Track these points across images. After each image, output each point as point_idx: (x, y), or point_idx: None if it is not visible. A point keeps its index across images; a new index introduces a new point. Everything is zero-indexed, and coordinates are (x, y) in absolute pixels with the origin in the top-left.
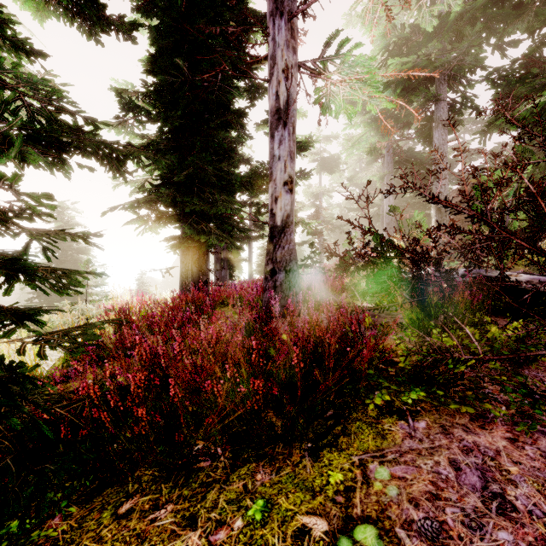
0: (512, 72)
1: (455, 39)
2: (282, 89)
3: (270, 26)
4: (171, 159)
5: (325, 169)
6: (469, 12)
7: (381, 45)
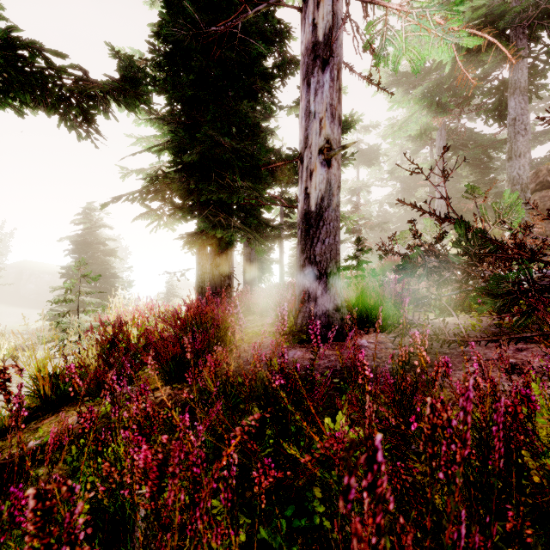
0: None
1: None
2: (323, 14)
3: None
4: (180, 136)
5: (363, 161)
6: None
7: None
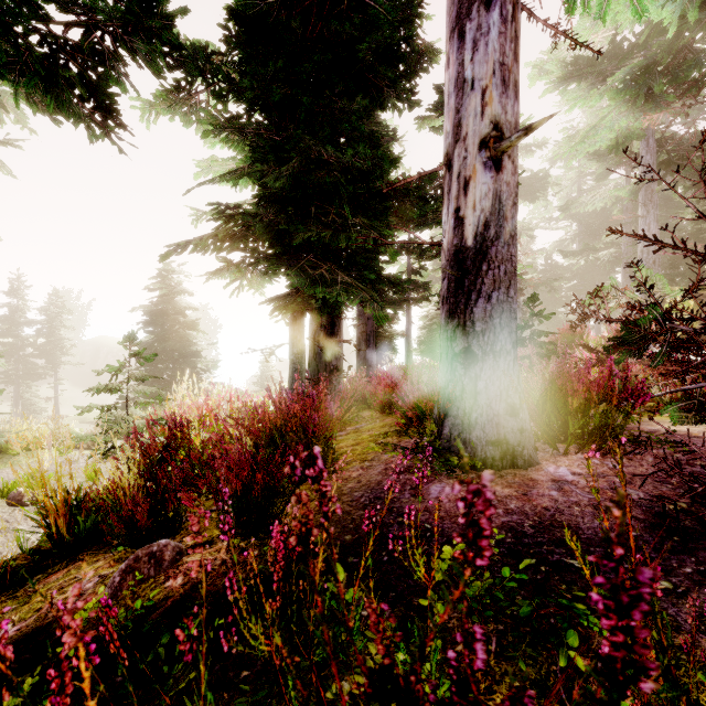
0: None
1: None
2: None
3: None
4: (265, 153)
5: (524, 195)
6: None
7: None
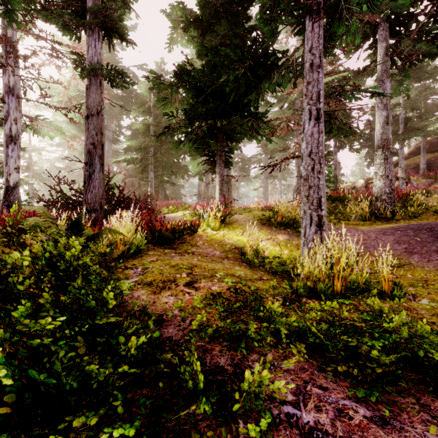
0: (136, 128)
1: (110, 108)
2: (14, 127)
3: (7, 97)
4: None
5: None
6: (117, 98)
7: (75, 89)
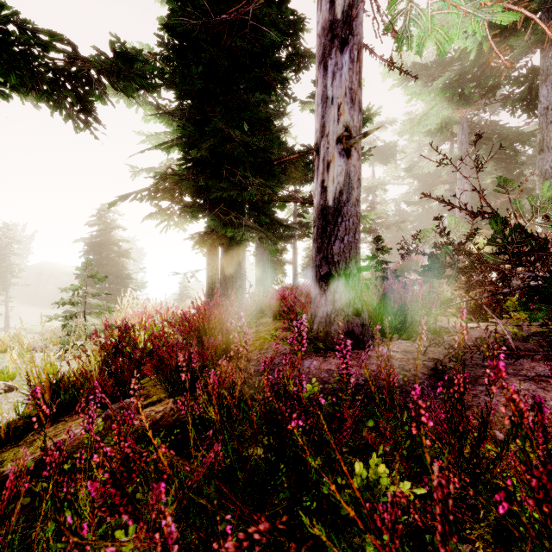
0: None
1: None
2: None
3: None
4: (189, 130)
5: (379, 159)
6: None
7: None
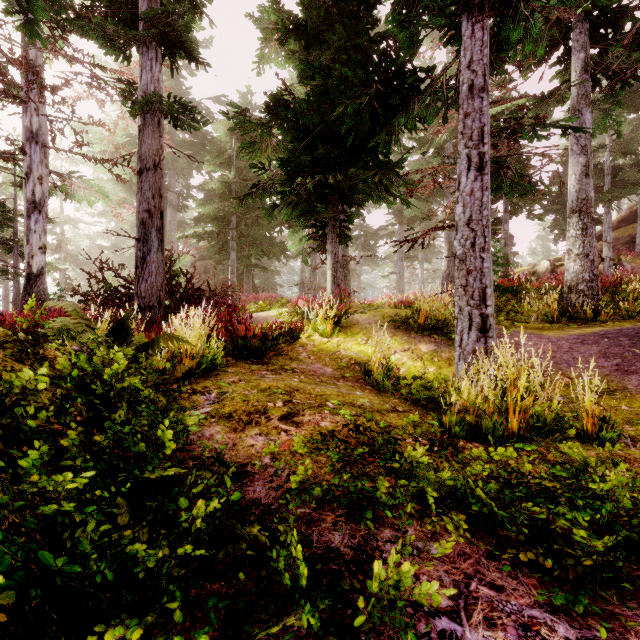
0: (211, 189)
1: (174, 159)
2: (38, 189)
3: (28, 147)
4: None
5: None
6: (183, 145)
7: (124, 133)
